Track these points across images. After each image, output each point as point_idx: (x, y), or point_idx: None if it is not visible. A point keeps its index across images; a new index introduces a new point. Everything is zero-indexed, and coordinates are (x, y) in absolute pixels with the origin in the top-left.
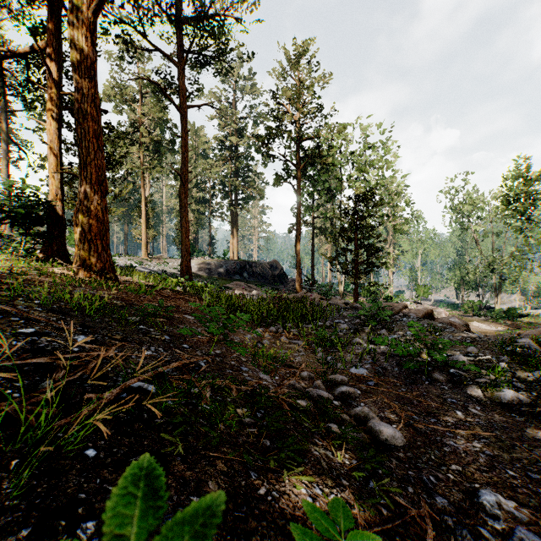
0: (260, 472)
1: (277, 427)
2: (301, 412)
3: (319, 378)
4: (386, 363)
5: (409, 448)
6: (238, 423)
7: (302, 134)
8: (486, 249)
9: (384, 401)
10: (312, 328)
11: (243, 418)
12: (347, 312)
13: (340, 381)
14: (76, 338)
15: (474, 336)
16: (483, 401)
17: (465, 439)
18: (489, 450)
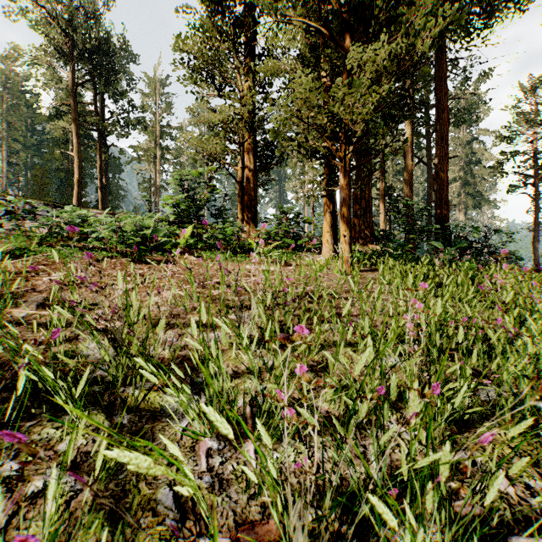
0: None
1: None
2: None
3: None
4: None
5: None
6: None
7: (537, 152)
8: None
9: None
10: None
11: None
12: None
13: None
14: None
15: None
16: None
17: None
18: None
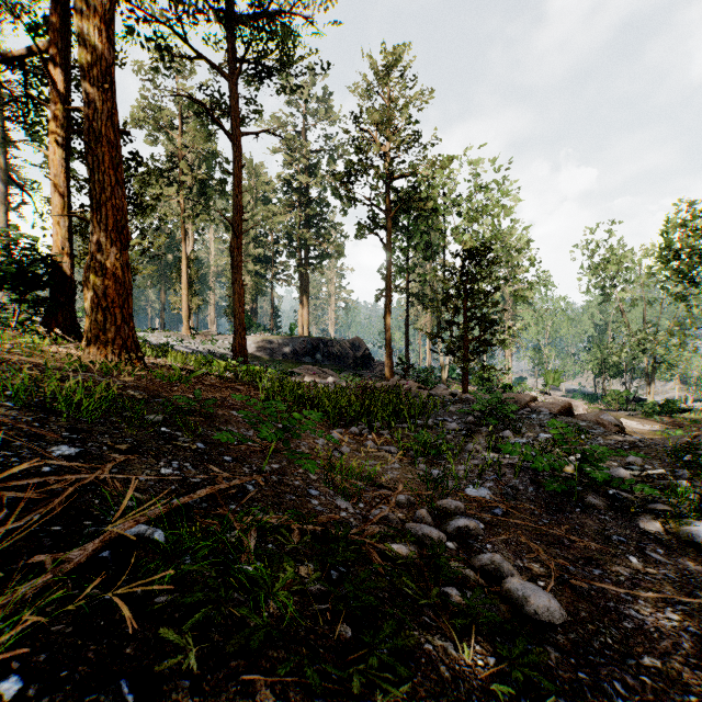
0: (335, 700)
1: (364, 601)
2: (400, 569)
3: (422, 503)
4: (516, 479)
5: (570, 624)
6: (300, 595)
7: (393, 171)
8: (634, 323)
9: (519, 540)
10: (409, 428)
11: (307, 586)
12: (454, 406)
13: (453, 509)
14: (53, 450)
15: (633, 440)
16: (664, 539)
17: (652, 606)
18: (692, 624)
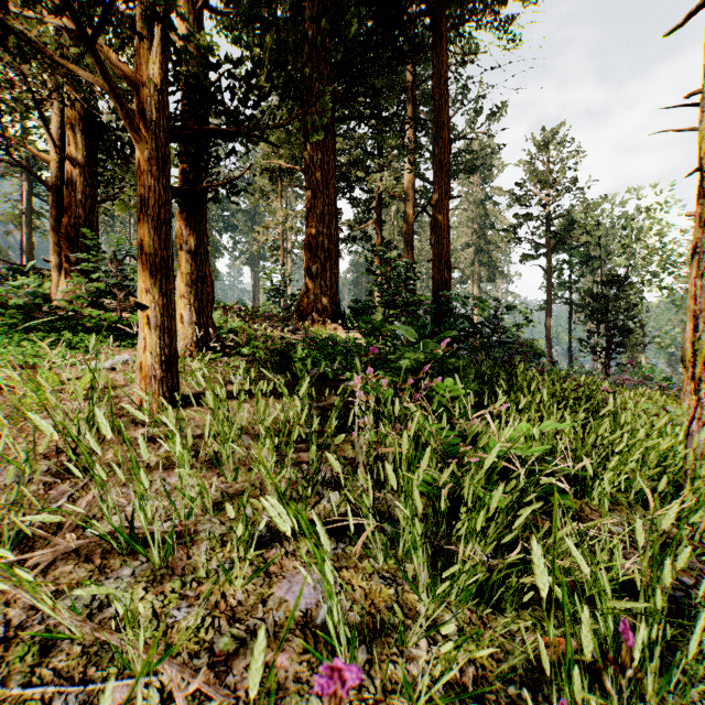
0: None
1: None
2: None
3: None
4: None
5: None
6: None
7: (551, 217)
8: None
9: None
10: None
11: None
12: None
13: None
14: None
15: None
16: None
17: None
18: None
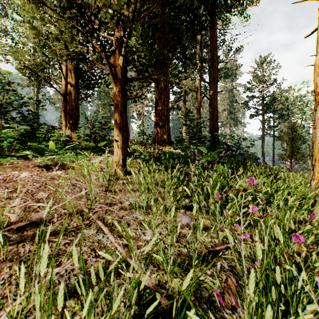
0: None
1: None
2: None
3: None
4: None
5: None
6: None
7: (264, 97)
8: None
9: None
10: None
11: None
12: None
13: None
14: None
15: None
16: None
17: None
18: None
